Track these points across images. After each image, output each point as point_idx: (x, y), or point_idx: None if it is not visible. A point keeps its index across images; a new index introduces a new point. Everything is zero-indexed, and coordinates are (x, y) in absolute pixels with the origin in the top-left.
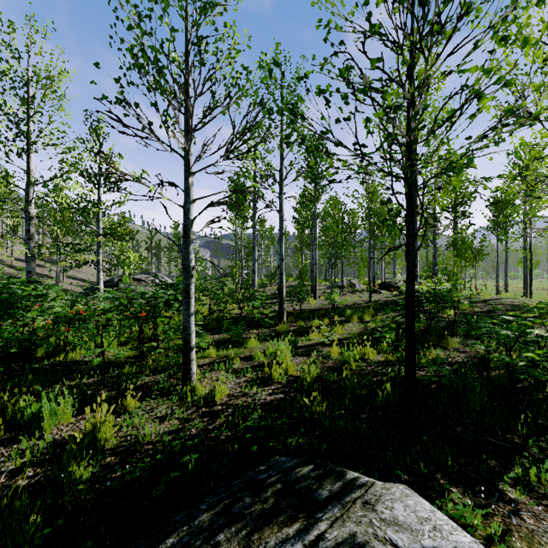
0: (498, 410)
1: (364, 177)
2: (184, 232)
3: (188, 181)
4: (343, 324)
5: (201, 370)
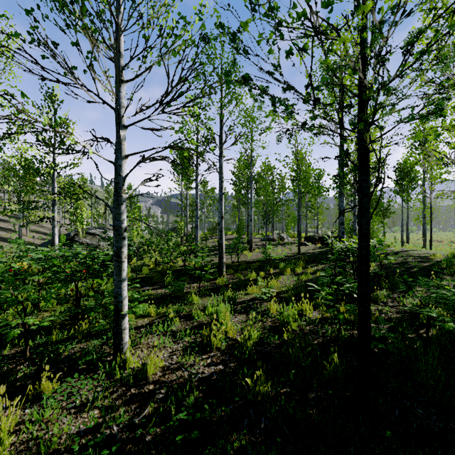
0: (451, 382)
1: (293, 145)
2: (115, 190)
3: (119, 135)
4: (278, 277)
5: (138, 333)
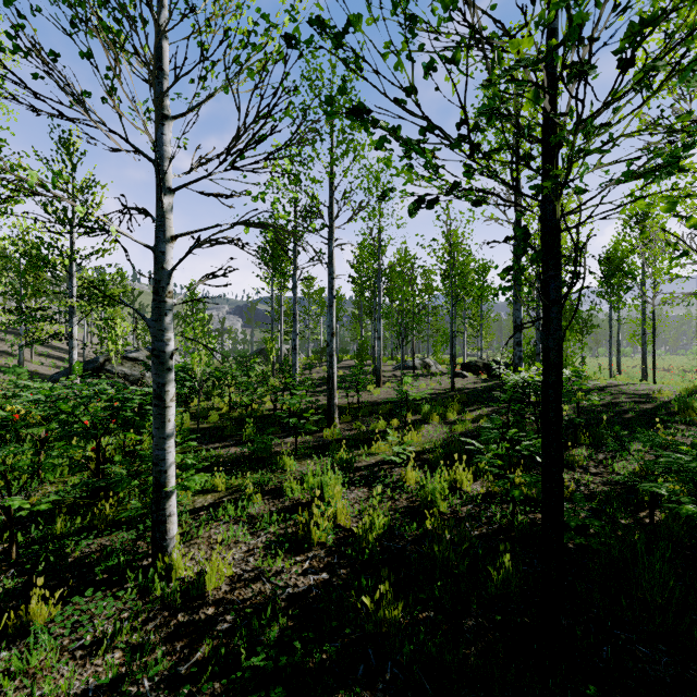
0: (691, 599)
1: (444, 222)
2: (155, 292)
3: (162, 204)
4: (420, 428)
5: (195, 519)
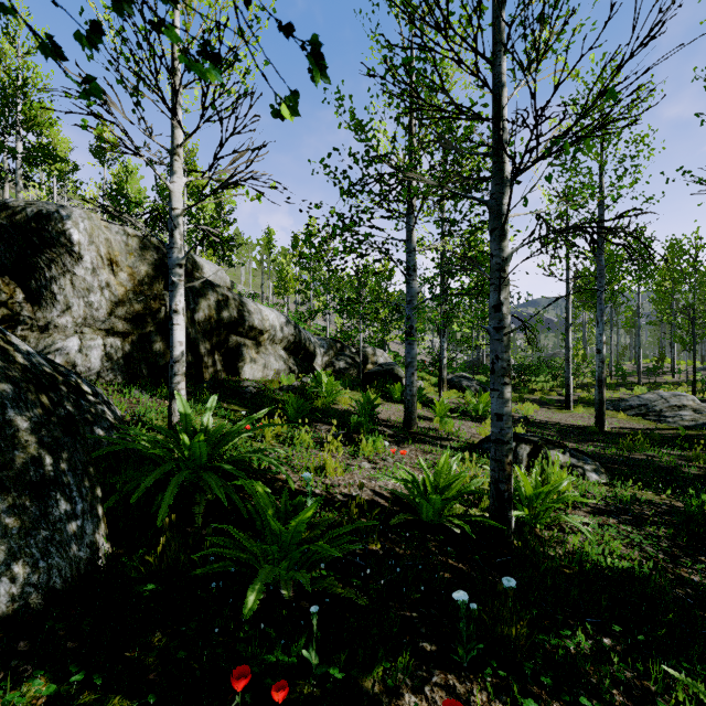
0: None
1: None
2: None
3: None
4: (688, 387)
5: None
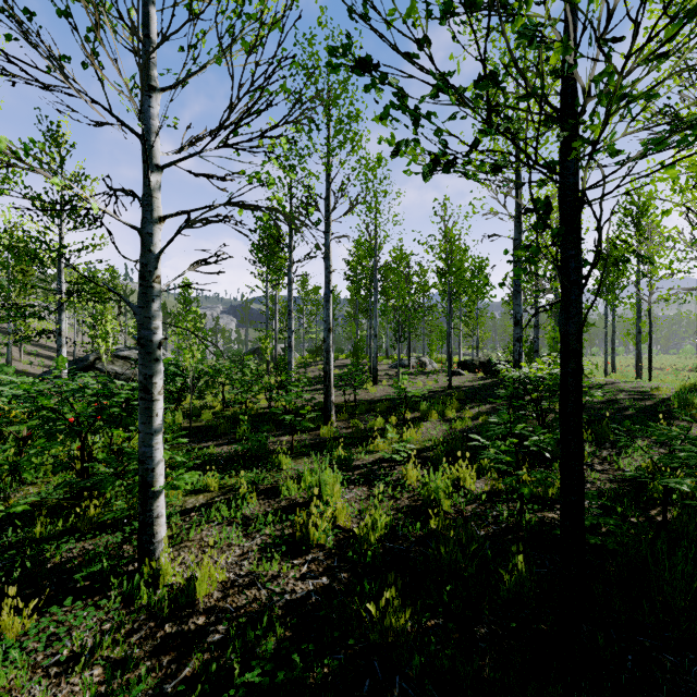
0: None
1: (442, 218)
2: (141, 277)
3: (149, 181)
4: (419, 425)
5: (186, 521)
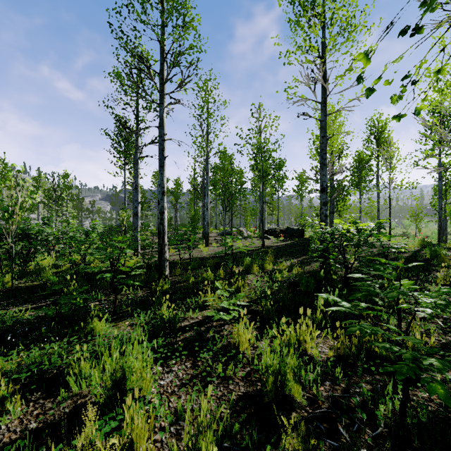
0: None
1: (257, 119)
2: None
3: None
4: (244, 278)
5: None
